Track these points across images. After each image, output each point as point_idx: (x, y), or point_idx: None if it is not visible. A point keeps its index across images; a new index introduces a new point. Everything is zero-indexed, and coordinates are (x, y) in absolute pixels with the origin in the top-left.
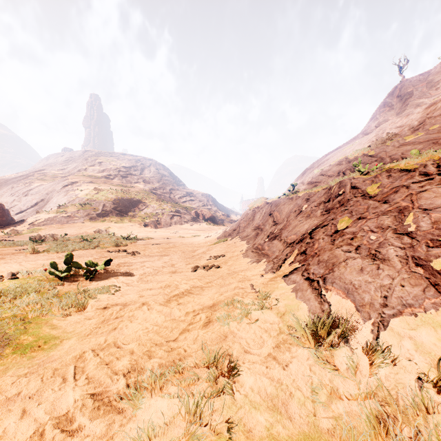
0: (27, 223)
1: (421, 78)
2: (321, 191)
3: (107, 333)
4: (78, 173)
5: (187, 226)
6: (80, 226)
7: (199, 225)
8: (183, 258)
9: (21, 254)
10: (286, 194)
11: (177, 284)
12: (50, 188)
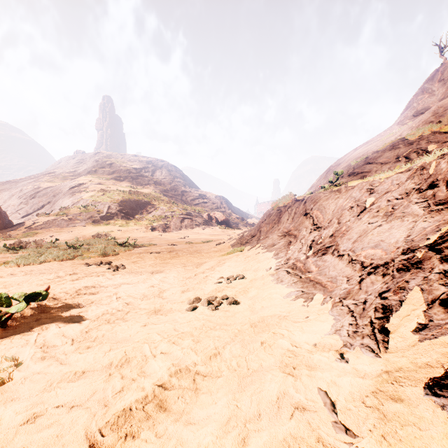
0: (24, 227)
1: None
2: (396, 175)
3: None
4: (87, 175)
5: (199, 230)
6: (80, 230)
7: (212, 229)
8: (181, 278)
9: None
10: (326, 187)
11: (146, 357)
12: (57, 190)
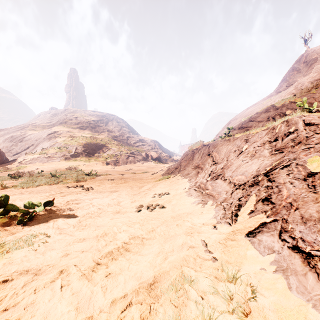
0: (17, 162)
1: None
2: (261, 132)
3: None
4: (59, 125)
5: (139, 164)
6: (57, 164)
7: (148, 163)
8: (130, 195)
9: None
10: (222, 137)
11: (115, 232)
12: (38, 136)
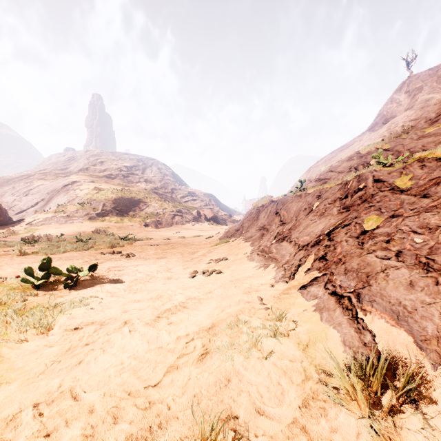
0: (25, 223)
1: (430, 73)
2: (334, 186)
3: (67, 370)
4: (79, 172)
5: (189, 226)
6: (78, 226)
7: (201, 225)
8: (181, 261)
9: (7, 256)
10: (294, 191)
11: (170, 295)
12: (51, 188)
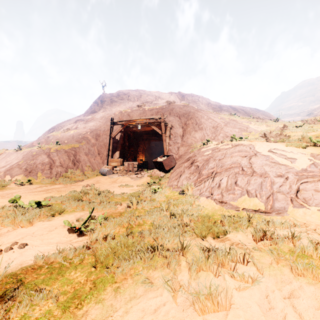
0: None
1: (109, 96)
2: (27, 151)
3: None
4: None
5: None
6: None
7: None
8: None
9: None
10: (17, 149)
11: None
12: None
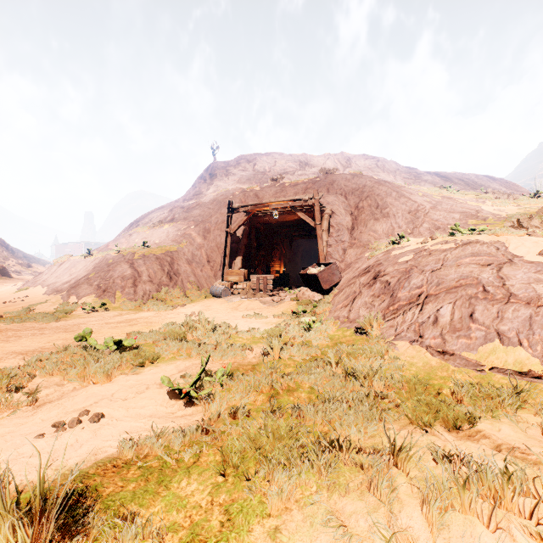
0: None
1: (223, 166)
2: (100, 257)
3: None
4: None
5: None
6: None
7: None
8: None
9: None
10: (85, 255)
11: None
12: None
